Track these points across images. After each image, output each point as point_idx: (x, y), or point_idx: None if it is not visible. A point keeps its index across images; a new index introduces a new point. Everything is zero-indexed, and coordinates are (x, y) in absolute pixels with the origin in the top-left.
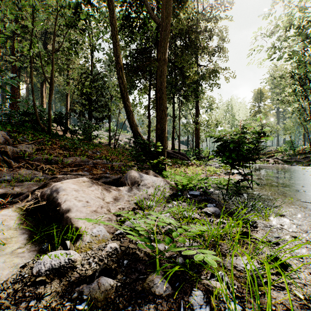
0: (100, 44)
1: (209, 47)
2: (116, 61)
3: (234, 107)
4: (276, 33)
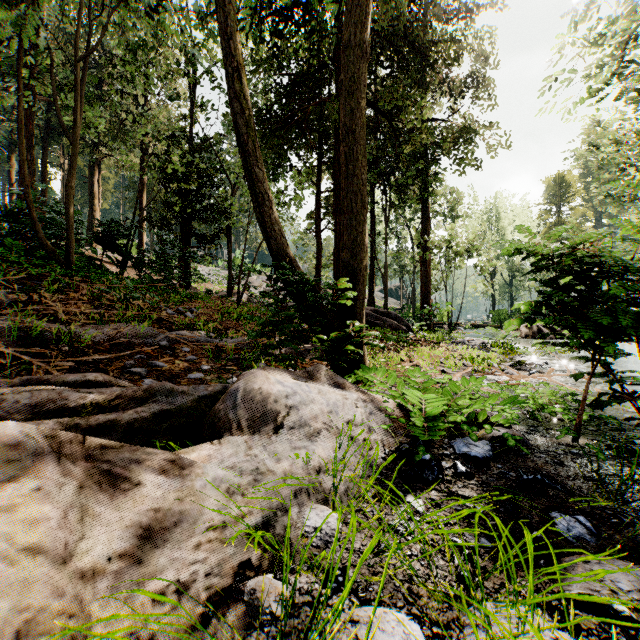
0: (208, 70)
1: (452, 78)
2: (223, 49)
3: (504, 215)
4: (608, 40)
